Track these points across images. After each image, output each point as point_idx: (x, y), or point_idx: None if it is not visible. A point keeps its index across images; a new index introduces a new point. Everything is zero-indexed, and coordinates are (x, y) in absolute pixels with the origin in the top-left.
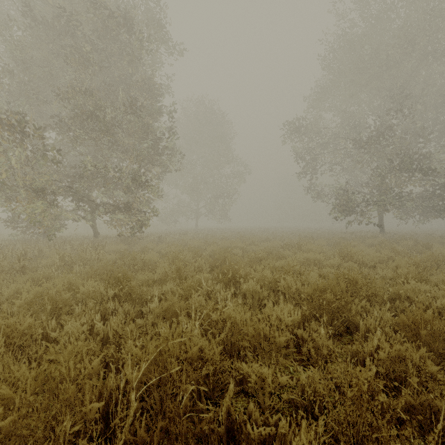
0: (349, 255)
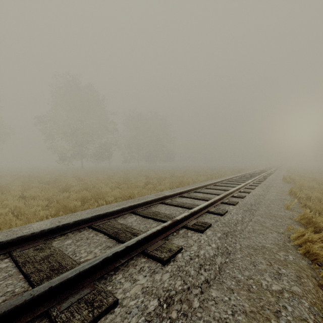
0: (41, 173)
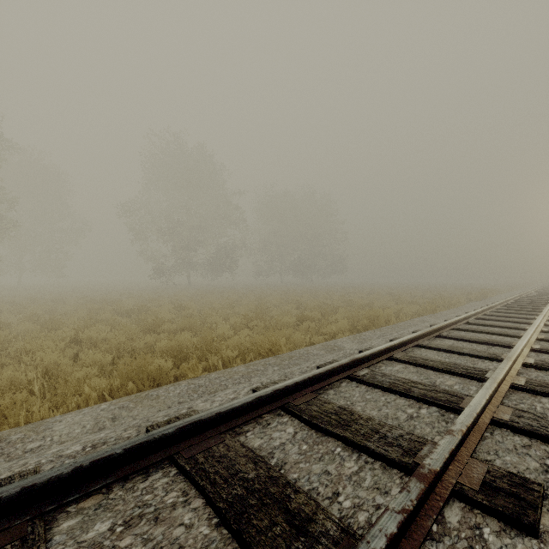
0: (124, 295)
